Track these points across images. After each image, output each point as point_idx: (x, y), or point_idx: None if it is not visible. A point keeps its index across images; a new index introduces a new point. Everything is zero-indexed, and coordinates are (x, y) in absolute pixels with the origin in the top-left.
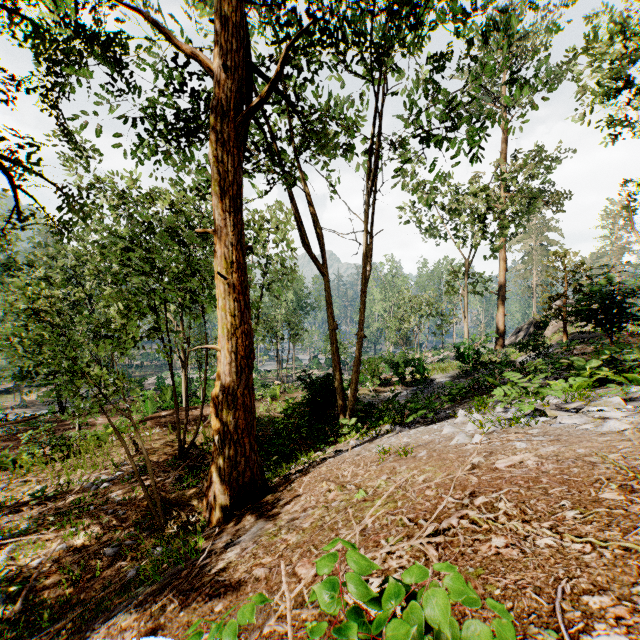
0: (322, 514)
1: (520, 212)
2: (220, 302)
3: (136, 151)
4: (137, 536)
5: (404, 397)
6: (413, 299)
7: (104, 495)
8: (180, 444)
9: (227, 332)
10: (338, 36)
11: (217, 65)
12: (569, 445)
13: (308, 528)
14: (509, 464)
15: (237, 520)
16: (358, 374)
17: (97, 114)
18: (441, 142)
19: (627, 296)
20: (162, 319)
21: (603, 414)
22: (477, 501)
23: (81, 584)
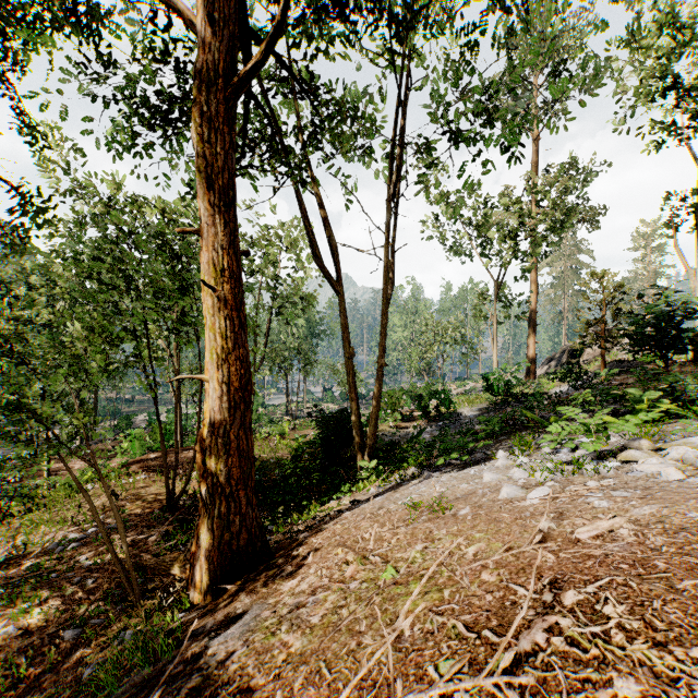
0: (337, 602)
1: (554, 229)
2: (208, 320)
3: (113, 142)
4: (107, 612)
5: (428, 434)
6: (437, 325)
7: (71, 559)
8: (168, 493)
9: (217, 358)
10: (356, 4)
11: (204, 20)
12: (671, 505)
13: (318, 626)
14: (595, 534)
15: (228, 598)
16: (378, 409)
17: (61, 93)
18: (475, 139)
19: (688, 317)
20: (153, 346)
21: (694, 459)
22: (567, 599)
23: (24, 684)
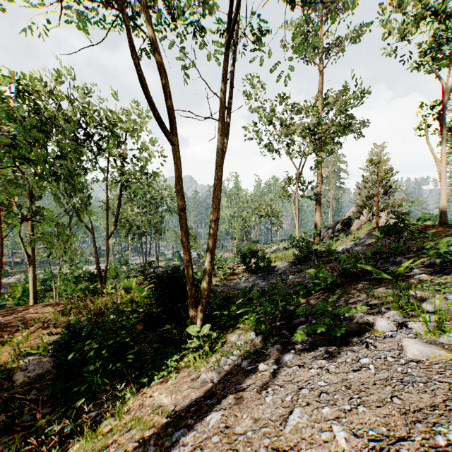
0: None
1: (339, 131)
2: None
3: None
4: None
5: (252, 283)
6: (254, 203)
7: None
8: None
9: None
10: None
11: None
12: None
13: None
14: None
15: None
16: (212, 265)
17: None
18: None
19: None
20: (10, 214)
21: None
22: None
23: None
